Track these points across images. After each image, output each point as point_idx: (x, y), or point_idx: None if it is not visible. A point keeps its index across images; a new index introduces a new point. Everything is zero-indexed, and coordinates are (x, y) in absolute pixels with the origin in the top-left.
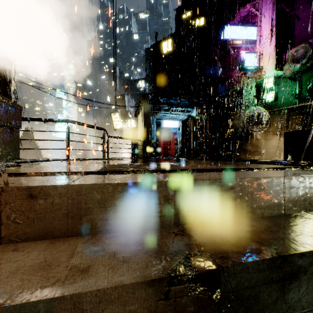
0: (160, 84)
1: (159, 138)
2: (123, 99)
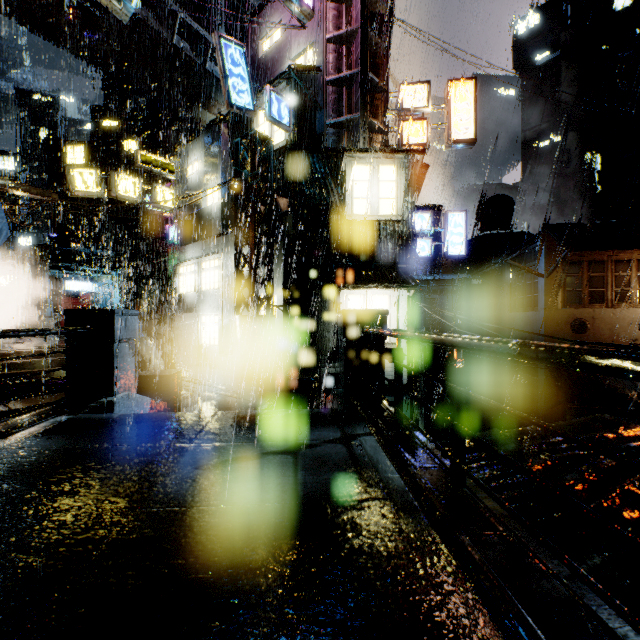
0: (59, 208)
1: (56, 298)
2: None
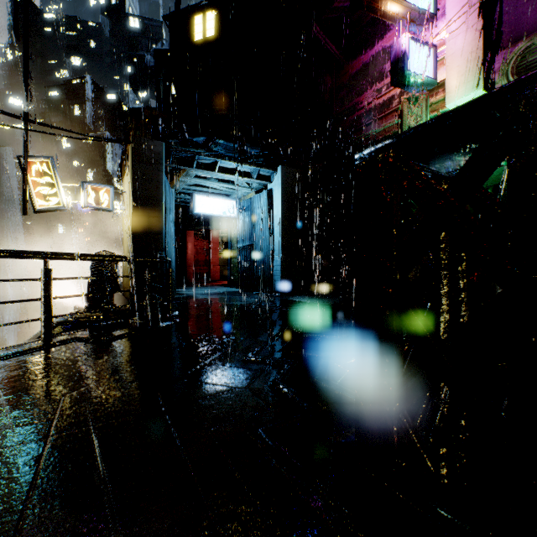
0: None
1: (184, 239)
2: (101, 146)
